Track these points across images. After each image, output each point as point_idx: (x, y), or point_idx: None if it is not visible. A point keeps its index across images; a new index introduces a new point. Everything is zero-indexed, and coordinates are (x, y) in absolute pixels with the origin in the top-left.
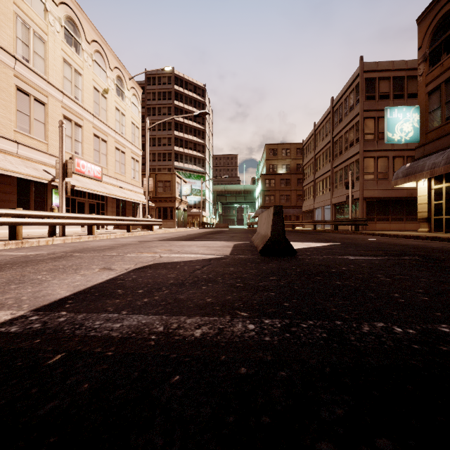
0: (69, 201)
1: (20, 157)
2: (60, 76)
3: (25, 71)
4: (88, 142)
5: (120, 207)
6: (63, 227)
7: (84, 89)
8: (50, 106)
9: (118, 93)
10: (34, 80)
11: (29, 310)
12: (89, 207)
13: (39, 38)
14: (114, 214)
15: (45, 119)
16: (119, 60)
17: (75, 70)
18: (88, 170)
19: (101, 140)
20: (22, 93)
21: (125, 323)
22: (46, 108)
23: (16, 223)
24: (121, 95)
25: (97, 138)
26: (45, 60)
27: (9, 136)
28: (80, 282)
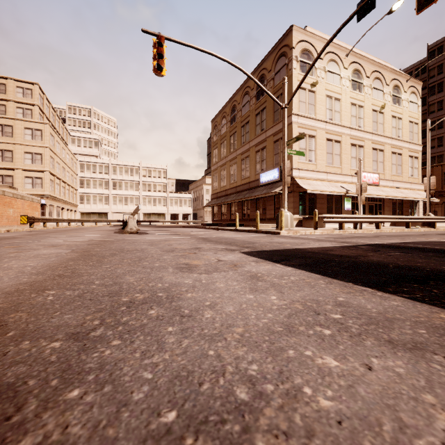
0: (354, 205)
1: (328, 181)
2: (348, 117)
3: (330, 127)
4: (367, 156)
5: (396, 205)
6: (361, 224)
7: (364, 117)
8: (343, 141)
9: (394, 102)
10: (334, 129)
11: (387, 243)
12: (368, 208)
13: (336, 100)
14: (390, 212)
15: (340, 151)
16: (395, 70)
17: (358, 106)
18: (368, 179)
19: (378, 151)
20: (328, 141)
21: (416, 246)
22: (341, 144)
23: (342, 221)
24: (397, 102)
25: (375, 150)
26: (340, 112)
27: (323, 170)
28: (395, 241)
